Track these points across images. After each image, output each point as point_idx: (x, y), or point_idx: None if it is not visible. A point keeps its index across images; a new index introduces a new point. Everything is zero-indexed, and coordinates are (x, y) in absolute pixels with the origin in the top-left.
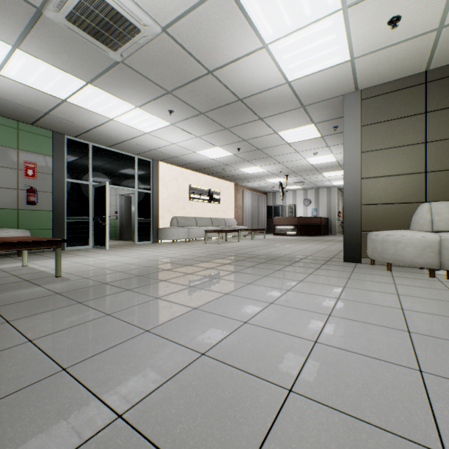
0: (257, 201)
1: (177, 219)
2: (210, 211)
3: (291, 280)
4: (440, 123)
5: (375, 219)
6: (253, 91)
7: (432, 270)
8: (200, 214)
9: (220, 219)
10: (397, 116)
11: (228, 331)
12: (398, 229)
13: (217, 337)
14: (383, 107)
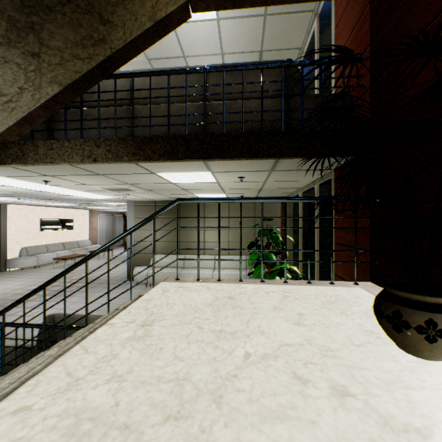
0: (114, 221)
1: (27, 249)
2: (63, 236)
3: (83, 297)
4: (160, 223)
5: (139, 260)
6: (75, 198)
7: (146, 284)
8: (52, 240)
9: (74, 242)
10: (147, 216)
11: (39, 319)
12: (147, 265)
13: (34, 321)
14: (142, 211)
